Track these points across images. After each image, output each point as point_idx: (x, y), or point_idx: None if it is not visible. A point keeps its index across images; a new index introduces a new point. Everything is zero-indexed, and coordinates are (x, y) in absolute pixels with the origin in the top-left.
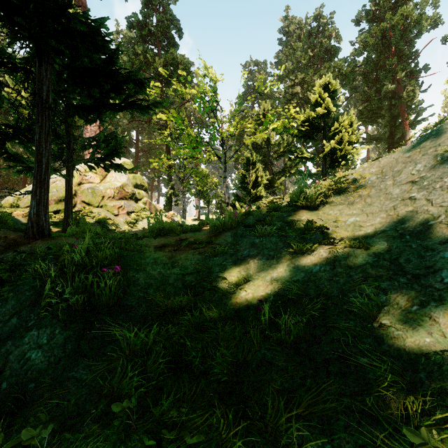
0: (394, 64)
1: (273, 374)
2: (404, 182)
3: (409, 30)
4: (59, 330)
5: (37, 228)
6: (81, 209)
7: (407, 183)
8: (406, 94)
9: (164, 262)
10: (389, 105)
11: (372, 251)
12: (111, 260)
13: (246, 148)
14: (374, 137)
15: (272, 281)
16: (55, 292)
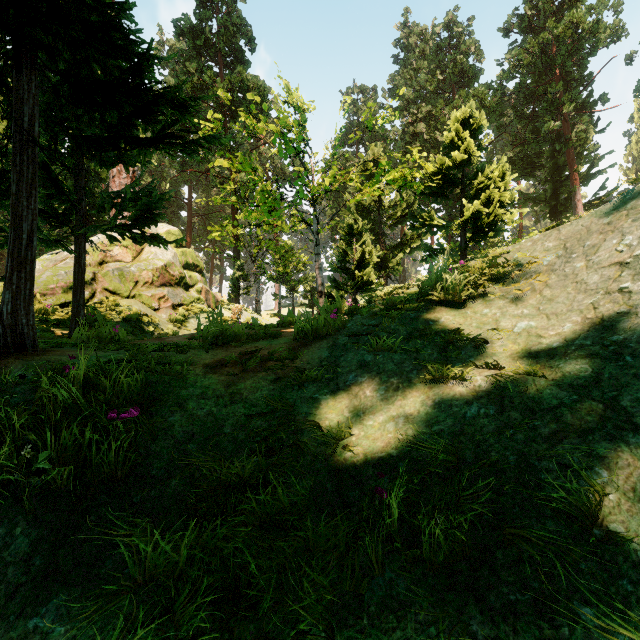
0: (558, 92)
1: (409, 631)
2: (605, 264)
3: (580, 44)
4: (22, 527)
5: (13, 337)
6: (103, 301)
7: (612, 265)
8: (576, 136)
9: (217, 394)
10: (551, 151)
11: (566, 382)
12: (128, 392)
13: (347, 211)
14: (530, 197)
15: (398, 432)
16: (22, 455)
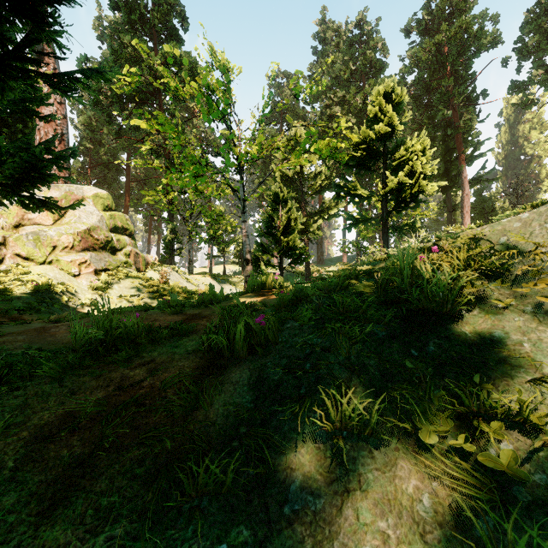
0: (449, 86)
1: None
2: None
3: (467, 46)
4: None
5: None
6: (12, 267)
7: None
8: (463, 123)
9: None
10: (443, 135)
11: None
12: None
13: (273, 180)
14: None
15: None
16: None
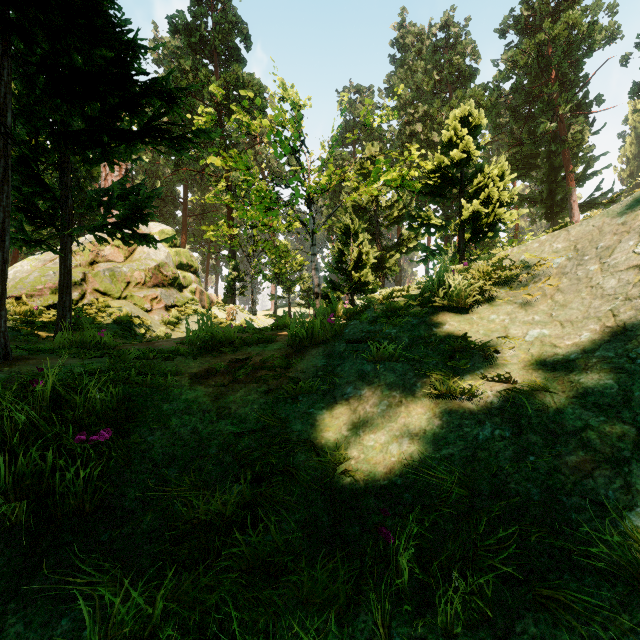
0: (554, 93)
1: None
2: (623, 267)
3: (575, 45)
4: None
5: None
6: (93, 302)
7: (630, 268)
8: (571, 137)
9: (203, 409)
10: (547, 152)
11: (590, 400)
12: (102, 409)
13: (343, 211)
14: (526, 197)
15: (402, 455)
16: None
